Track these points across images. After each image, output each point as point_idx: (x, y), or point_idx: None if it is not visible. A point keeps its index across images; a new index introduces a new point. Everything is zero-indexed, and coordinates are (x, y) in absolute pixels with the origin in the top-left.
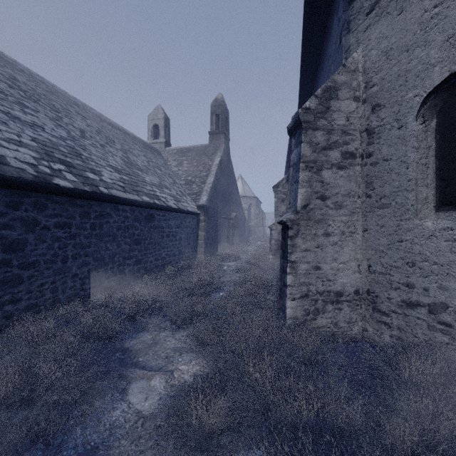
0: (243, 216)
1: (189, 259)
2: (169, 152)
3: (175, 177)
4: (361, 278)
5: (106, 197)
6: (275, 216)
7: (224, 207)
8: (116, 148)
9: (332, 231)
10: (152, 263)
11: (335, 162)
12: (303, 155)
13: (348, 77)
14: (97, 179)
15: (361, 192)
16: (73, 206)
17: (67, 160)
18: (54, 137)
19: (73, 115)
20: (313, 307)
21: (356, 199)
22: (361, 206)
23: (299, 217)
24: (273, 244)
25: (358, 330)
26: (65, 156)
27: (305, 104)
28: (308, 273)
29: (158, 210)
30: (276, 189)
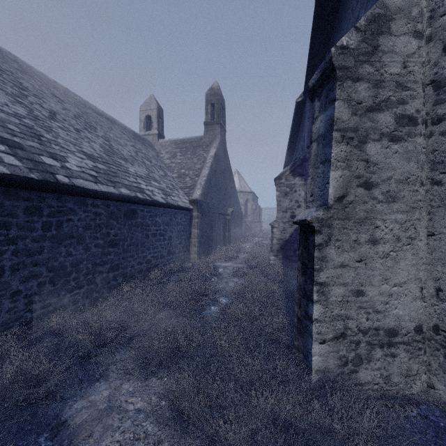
0: (240, 212)
1: (181, 260)
2: (162, 144)
3: (167, 169)
4: (425, 307)
5: (65, 187)
6: (277, 211)
7: (219, 202)
8: (97, 135)
9: (381, 237)
10: (133, 268)
11: (387, 130)
12: (338, 120)
13: (406, 1)
14: (56, 166)
15: (425, 176)
16: (13, 199)
17: (14, 140)
18: (4, 112)
19: (46, 96)
20: (352, 353)
21: (418, 187)
22: (425, 199)
23: (331, 215)
24: (275, 243)
25: (421, 388)
26: (12, 135)
27: (341, 40)
28: (345, 300)
29: (142, 205)
30: (278, 182)
